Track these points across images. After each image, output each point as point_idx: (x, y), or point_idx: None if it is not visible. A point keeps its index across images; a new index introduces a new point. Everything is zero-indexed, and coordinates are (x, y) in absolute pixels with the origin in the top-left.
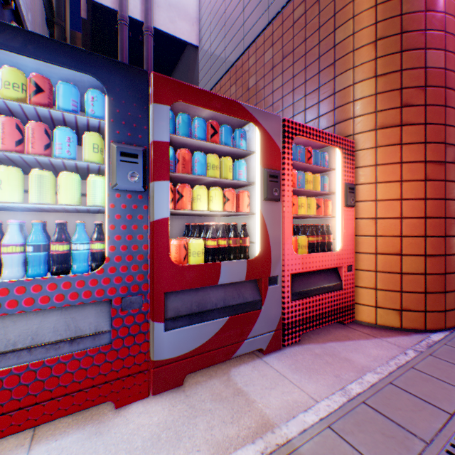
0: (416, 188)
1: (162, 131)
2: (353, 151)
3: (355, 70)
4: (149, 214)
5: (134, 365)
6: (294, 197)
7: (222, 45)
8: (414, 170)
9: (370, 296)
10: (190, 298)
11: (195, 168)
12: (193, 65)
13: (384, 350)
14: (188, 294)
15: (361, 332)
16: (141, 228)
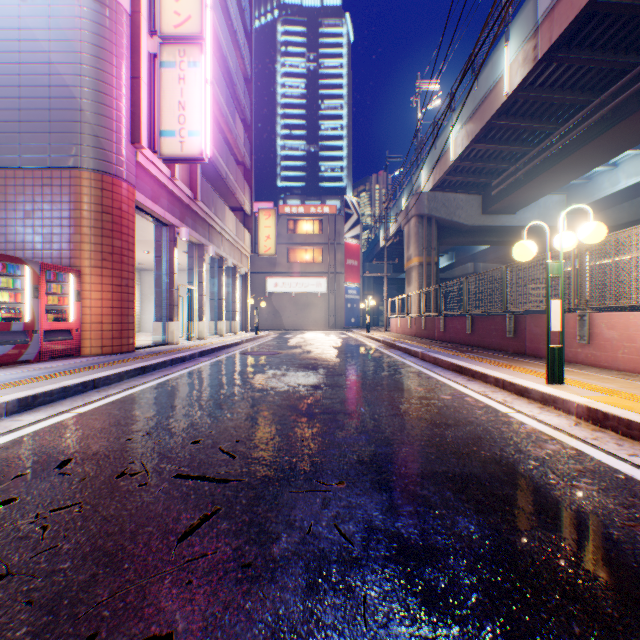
0: (111, 295)
1: None
2: (82, 275)
3: (83, 236)
4: None
5: None
6: (48, 296)
7: None
8: (109, 288)
9: (90, 342)
10: None
11: None
12: None
13: (92, 358)
14: None
15: (84, 357)
16: None
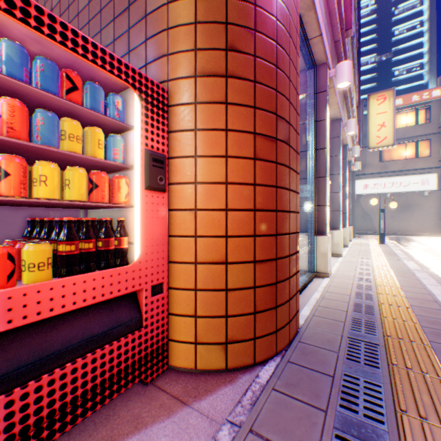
0: (246, 168)
1: None
2: (167, 105)
3: None
4: None
5: None
6: (12, 159)
7: None
8: (242, 144)
9: (189, 327)
10: None
11: None
12: None
13: None
14: None
15: (169, 395)
16: None
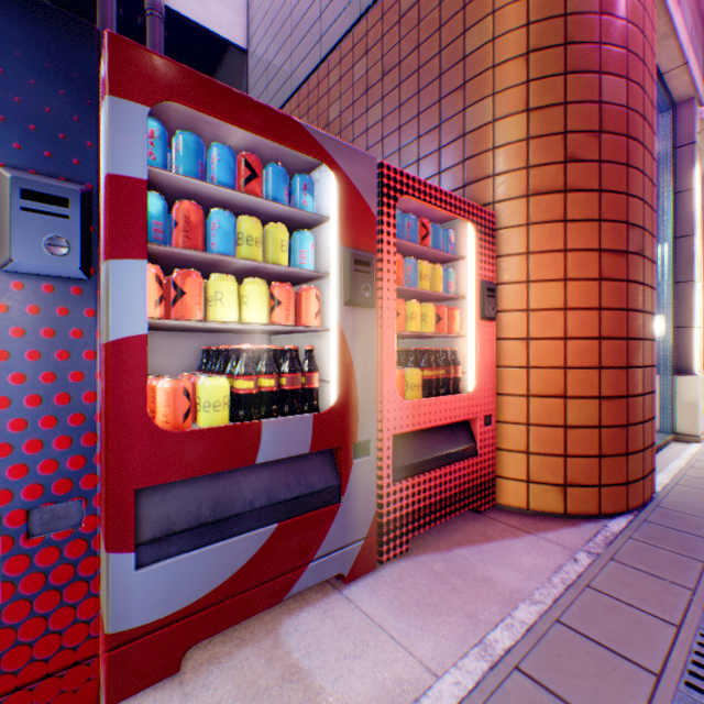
0: (588, 291)
1: (131, 157)
2: (494, 230)
3: (496, 98)
4: (100, 327)
5: (60, 653)
6: (400, 303)
7: (287, 50)
8: (584, 264)
9: (519, 464)
10: (197, 494)
11: (212, 241)
12: (239, 80)
13: (543, 555)
14: (193, 487)
15: (506, 524)
16: (80, 357)
